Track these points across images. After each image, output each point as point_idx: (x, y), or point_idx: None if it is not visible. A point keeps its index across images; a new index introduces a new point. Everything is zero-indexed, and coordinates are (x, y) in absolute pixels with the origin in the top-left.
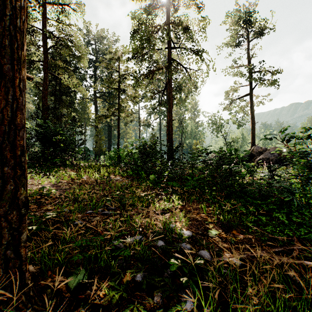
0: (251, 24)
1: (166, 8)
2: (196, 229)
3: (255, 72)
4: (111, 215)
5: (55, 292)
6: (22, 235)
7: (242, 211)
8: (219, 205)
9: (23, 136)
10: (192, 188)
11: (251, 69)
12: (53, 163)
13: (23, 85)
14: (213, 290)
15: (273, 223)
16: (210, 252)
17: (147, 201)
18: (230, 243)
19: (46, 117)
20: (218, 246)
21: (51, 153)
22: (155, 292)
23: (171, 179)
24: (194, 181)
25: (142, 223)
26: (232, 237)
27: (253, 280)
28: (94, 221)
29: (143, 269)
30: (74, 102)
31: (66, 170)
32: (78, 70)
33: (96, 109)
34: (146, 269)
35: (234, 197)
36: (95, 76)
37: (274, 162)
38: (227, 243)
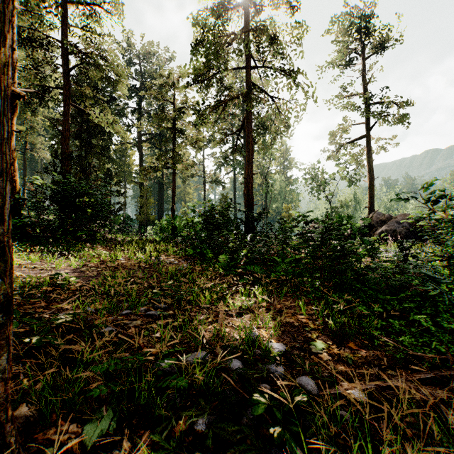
0: (369, 33)
1: (244, 9)
2: (291, 340)
3: (375, 103)
4: (159, 318)
5: (60, 453)
6: (0, 359)
7: (361, 311)
8: (325, 301)
9: (2, 190)
10: (283, 276)
11: (369, 99)
12: (77, 237)
13: (4, 105)
14: (326, 453)
15: (410, 330)
16: (315, 379)
17: (216, 294)
18: (346, 363)
19: (67, 169)
20: (328, 369)
21: (74, 223)
22: (228, 453)
23: (252, 261)
24: (286, 264)
25: (207, 329)
26: (349, 353)
27: (391, 432)
28: (133, 326)
29: (208, 411)
30: (109, 148)
31: (94, 248)
32: (114, 101)
33: (141, 158)
34: (212, 410)
35: (348, 289)
36: (139, 111)
37: (403, 236)
38: (342, 364)
